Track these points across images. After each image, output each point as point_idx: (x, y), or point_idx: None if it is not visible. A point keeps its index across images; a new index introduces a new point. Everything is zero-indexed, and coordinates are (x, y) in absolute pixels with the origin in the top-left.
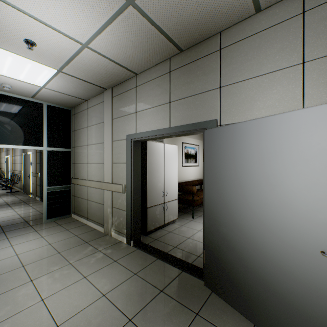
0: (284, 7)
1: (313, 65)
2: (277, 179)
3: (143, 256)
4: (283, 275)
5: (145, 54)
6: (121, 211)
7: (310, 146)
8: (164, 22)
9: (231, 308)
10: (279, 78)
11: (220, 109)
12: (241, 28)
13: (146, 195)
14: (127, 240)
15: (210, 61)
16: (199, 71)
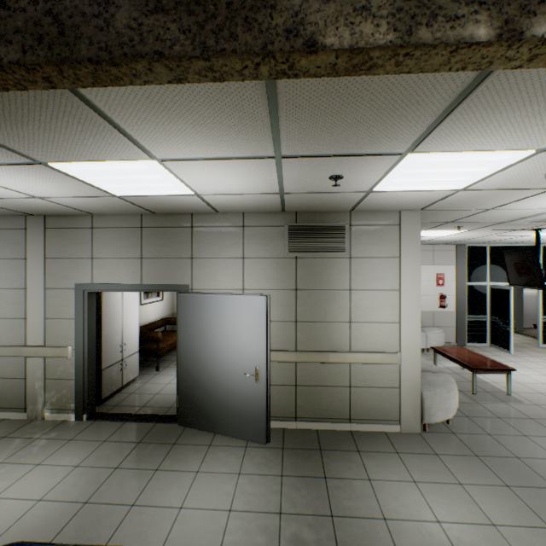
0: (234, 217)
1: (248, 261)
2: (227, 335)
3: (107, 425)
4: (230, 393)
5: (115, 210)
6: (64, 381)
7: (241, 317)
8: (144, 205)
9: (200, 431)
10: (231, 263)
11: (192, 276)
12: (208, 217)
13: (101, 355)
14: (78, 415)
15: (184, 233)
16: (173, 238)
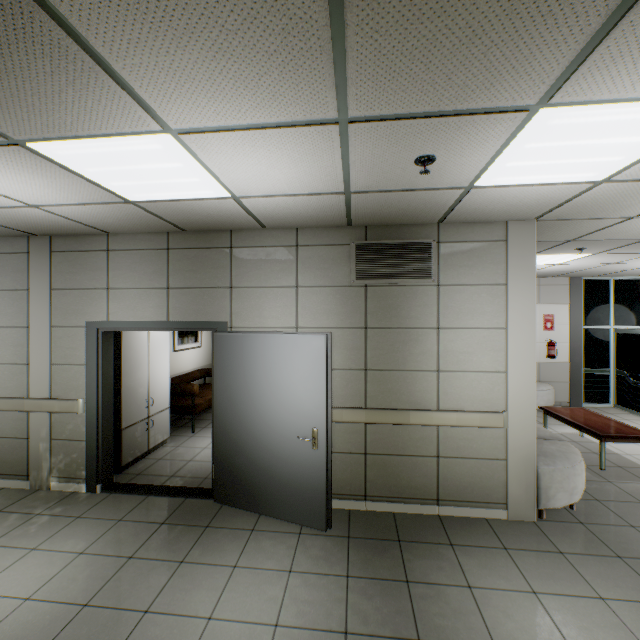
0: (285, 234)
1: (303, 291)
2: (275, 386)
3: (125, 499)
4: (279, 462)
5: (134, 225)
6: (74, 443)
7: (294, 362)
8: (169, 216)
9: (241, 511)
10: (281, 294)
11: (231, 310)
12: (251, 235)
13: (120, 411)
14: (91, 486)
15: (221, 256)
16: (207, 262)
